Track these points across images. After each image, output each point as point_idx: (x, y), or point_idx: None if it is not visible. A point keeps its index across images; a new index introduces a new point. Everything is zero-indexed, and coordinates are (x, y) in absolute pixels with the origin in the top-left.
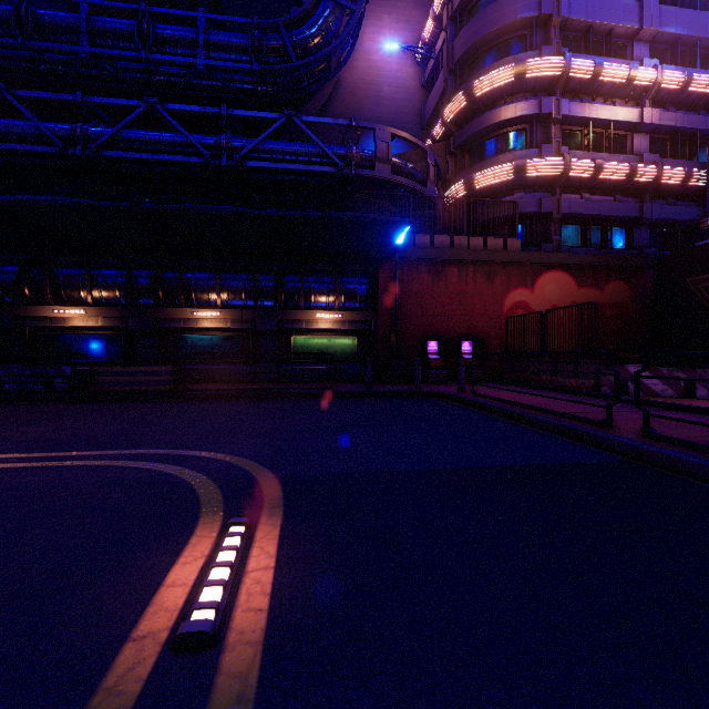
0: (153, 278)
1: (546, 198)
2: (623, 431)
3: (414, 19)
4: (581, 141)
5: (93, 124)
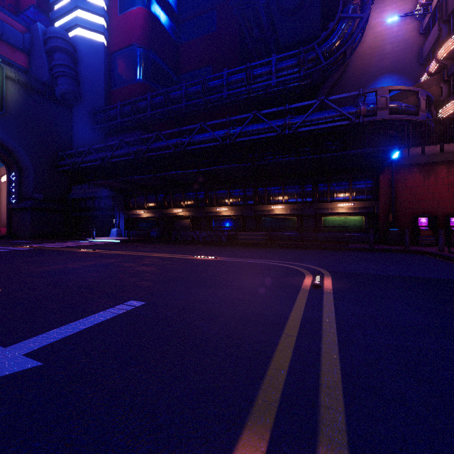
0: (253, 192)
1: None
2: None
3: None
4: None
5: (231, 128)
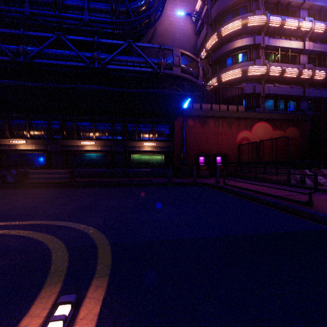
0: (61, 125)
1: (257, 86)
2: (320, 208)
3: (191, 1)
4: (274, 58)
5: (29, 46)
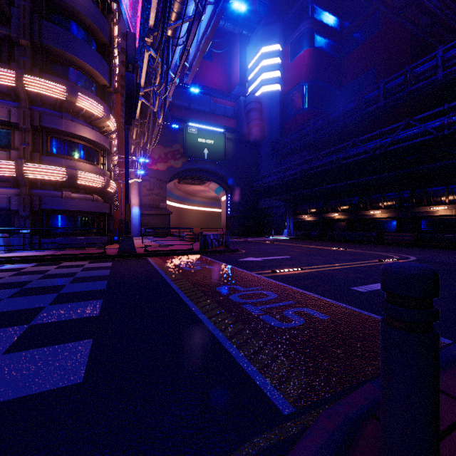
0: (410, 194)
1: None
2: None
3: None
4: None
5: (383, 138)
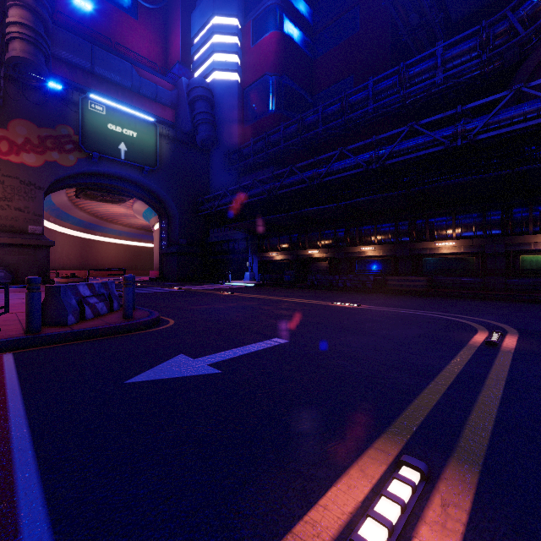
0: (409, 225)
1: None
2: None
3: None
4: None
5: (379, 149)
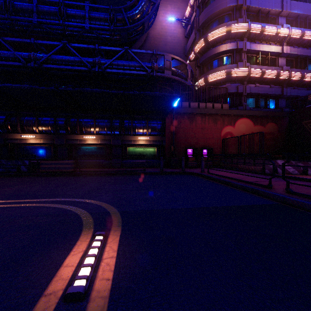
0: (65, 121)
1: (240, 86)
2: (276, 190)
3: (181, 7)
4: (255, 60)
5: (39, 53)
